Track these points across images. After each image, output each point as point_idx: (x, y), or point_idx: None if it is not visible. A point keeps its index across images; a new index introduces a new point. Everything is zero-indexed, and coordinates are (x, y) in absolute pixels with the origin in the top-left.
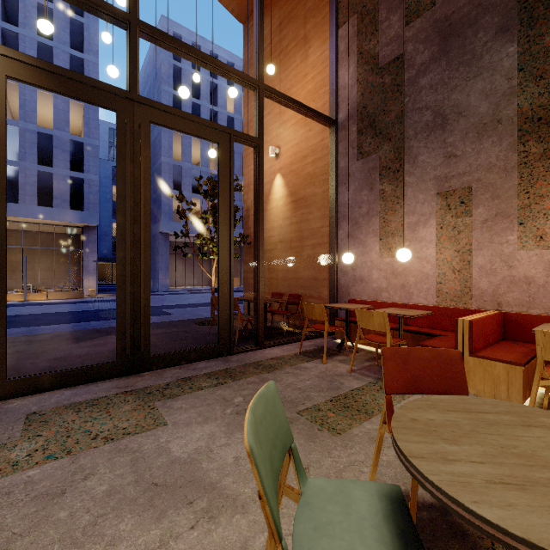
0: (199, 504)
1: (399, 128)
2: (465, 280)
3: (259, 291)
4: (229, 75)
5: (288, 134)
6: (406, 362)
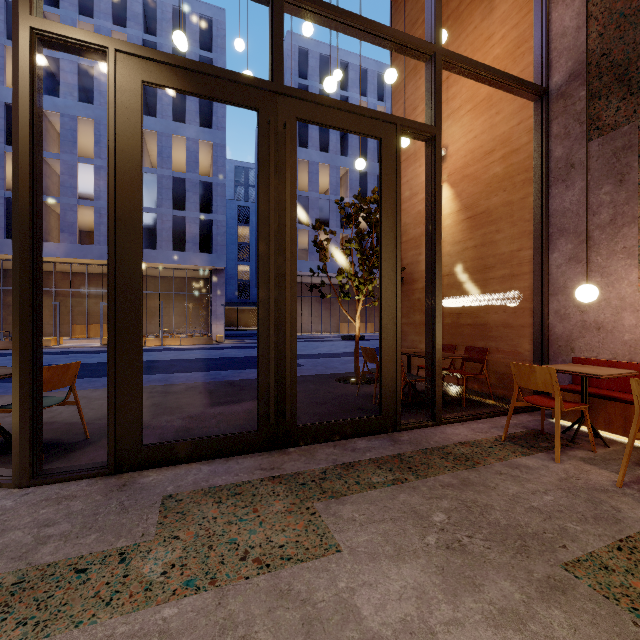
0: None
1: None
2: None
3: (434, 343)
4: (395, 43)
5: (460, 126)
6: None
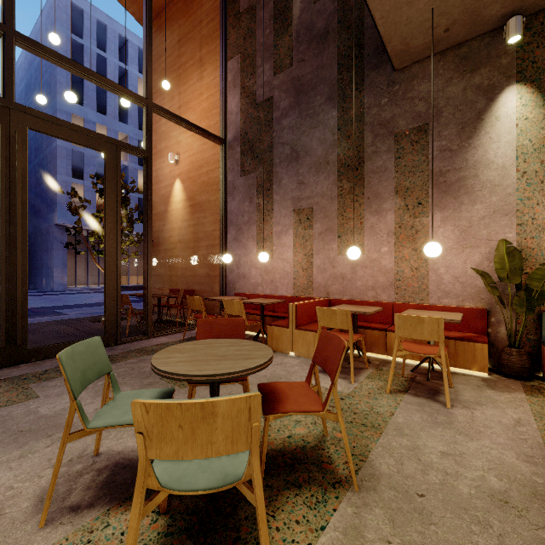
0: (57, 435)
1: (269, 155)
2: (309, 276)
3: (148, 287)
4: (117, 91)
5: (186, 143)
6: (212, 327)
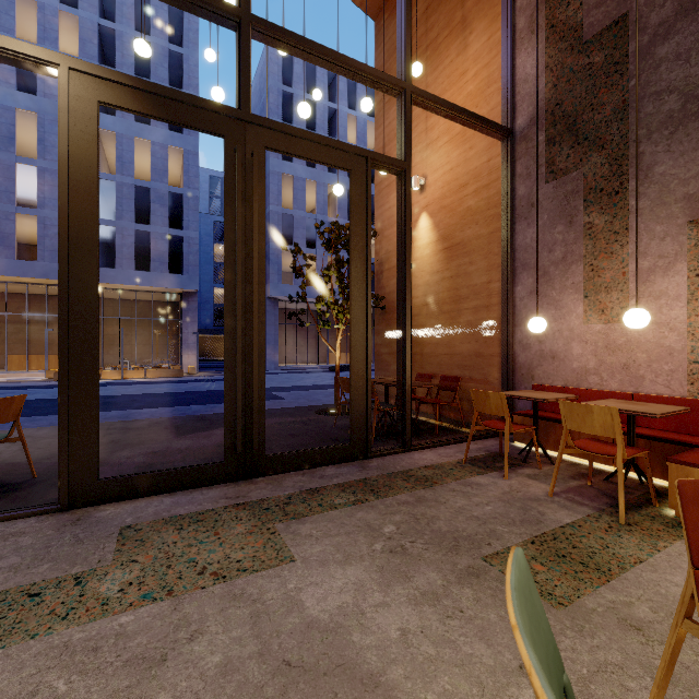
0: None
1: (618, 128)
2: None
3: (404, 372)
4: (365, 77)
5: (438, 157)
6: None
